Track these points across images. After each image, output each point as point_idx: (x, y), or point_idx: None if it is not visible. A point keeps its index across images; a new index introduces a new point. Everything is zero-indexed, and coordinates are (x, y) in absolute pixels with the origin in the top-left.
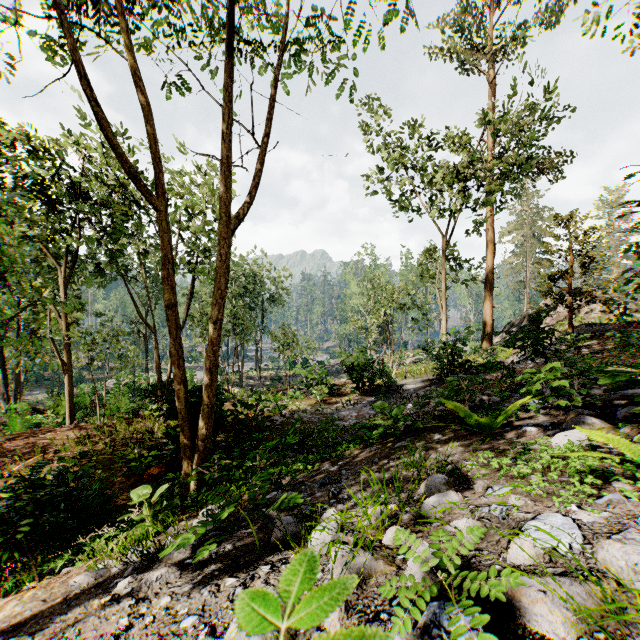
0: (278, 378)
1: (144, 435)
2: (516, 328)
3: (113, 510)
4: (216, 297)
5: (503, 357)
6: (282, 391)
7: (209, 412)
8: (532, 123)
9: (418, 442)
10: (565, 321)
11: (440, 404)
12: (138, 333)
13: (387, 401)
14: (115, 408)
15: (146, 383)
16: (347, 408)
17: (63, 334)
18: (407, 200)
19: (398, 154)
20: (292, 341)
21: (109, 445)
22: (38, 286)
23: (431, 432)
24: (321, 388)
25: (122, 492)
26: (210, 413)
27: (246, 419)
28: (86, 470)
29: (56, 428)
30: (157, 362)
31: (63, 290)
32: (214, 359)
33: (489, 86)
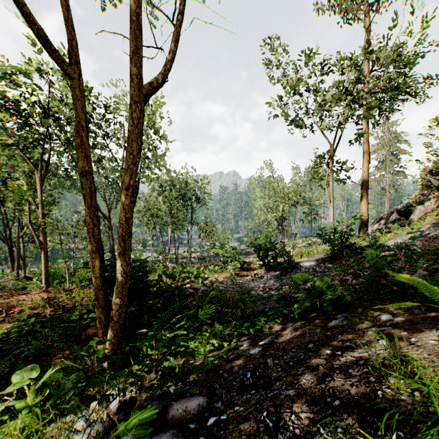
0: (203, 258)
1: (91, 299)
2: (385, 220)
3: (43, 370)
4: (129, 162)
5: (382, 241)
6: (205, 267)
7: (123, 281)
8: (402, 56)
9: (360, 322)
10: (431, 213)
11: (375, 276)
12: (104, 225)
13: (288, 275)
14: (82, 277)
15: (110, 260)
16: (255, 280)
17: (40, 221)
18: (301, 120)
19: (295, 82)
20: (212, 229)
21: (62, 307)
22: (21, 184)
23: (366, 308)
24: (235, 264)
25: (59, 351)
26: (124, 282)
27: (170, 288)
28: (35, 329)
29: (29, 292)
30: (112, 243)
31: (40, 188)
32: (127, 226)
33: (365, 31)
